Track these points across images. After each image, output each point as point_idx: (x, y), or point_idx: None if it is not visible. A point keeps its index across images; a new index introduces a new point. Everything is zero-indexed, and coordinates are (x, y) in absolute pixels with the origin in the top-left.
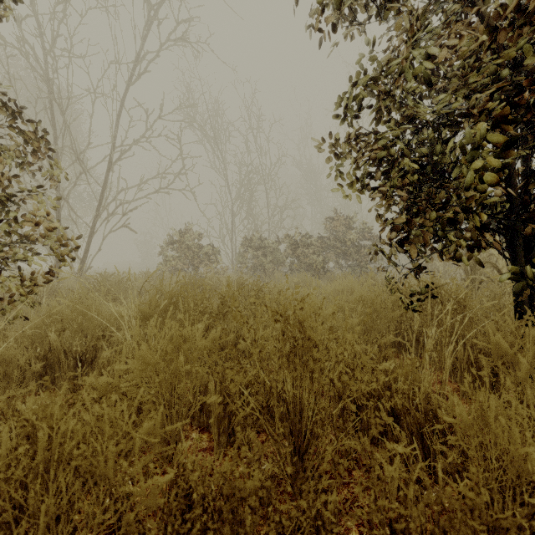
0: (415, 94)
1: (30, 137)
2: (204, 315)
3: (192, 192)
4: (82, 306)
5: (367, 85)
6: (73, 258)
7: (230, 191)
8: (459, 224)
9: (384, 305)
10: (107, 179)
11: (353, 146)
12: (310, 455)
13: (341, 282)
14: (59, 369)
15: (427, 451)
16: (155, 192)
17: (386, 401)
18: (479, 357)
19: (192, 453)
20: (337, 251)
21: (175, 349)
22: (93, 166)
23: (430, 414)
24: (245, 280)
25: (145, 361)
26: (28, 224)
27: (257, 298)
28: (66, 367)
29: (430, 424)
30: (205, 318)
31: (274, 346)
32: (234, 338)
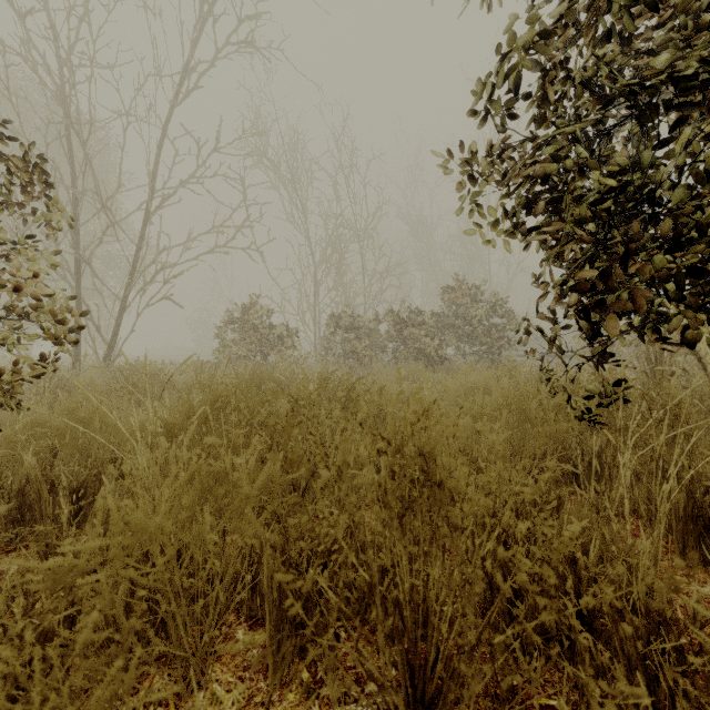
0: (592, 85)
1: (13, 162)
2: (266, 428)
3: (260, 252)
4: (81, 413)
5: (530, 48)
6: (76, 341)
7: (312, 252)
8: (708, 276)
9: (542, 412)
10: (143, 234)
11: (497, 164)
12: (444, 709)
13: (469, 377)
14: (41, 512)
15: (652, 686)
16: (210, 252)
17: (572, 590)
18: (707, 500)
19: (234, 673)
20: (458, 332)
21: (220, 479)
22: (124, 217)
23: (657, 618)
24: (331, 373)
25: (134, 529)
26: (3, 289)
27: (347, 400)
28: (50, 509)
29: (659, 639)
30: (255, 442)
31: (376, 498)
32: (311, 464)
